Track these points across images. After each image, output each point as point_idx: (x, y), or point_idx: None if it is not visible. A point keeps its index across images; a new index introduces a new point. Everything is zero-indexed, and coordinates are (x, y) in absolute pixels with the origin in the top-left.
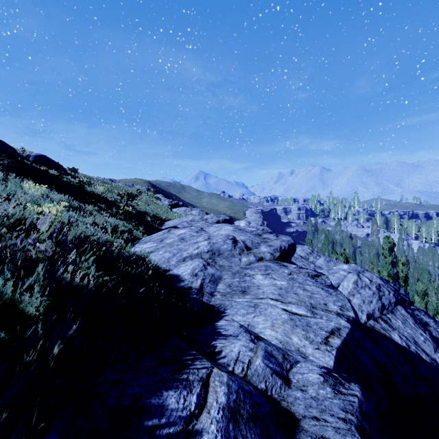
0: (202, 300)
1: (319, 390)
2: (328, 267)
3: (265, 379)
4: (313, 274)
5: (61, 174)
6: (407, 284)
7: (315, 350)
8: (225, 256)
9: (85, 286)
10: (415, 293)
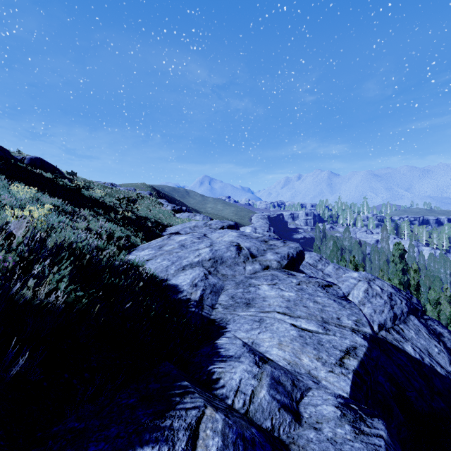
0: (202, 313)
1: (337, 429)
2: (338, 274)
3: (271, 416)
4: (323, 284)
5: (56, 177)
6: (418, 292)
7: (328, 374)
8: (228, 265)
9: (54, 303)
10: (426, 301)
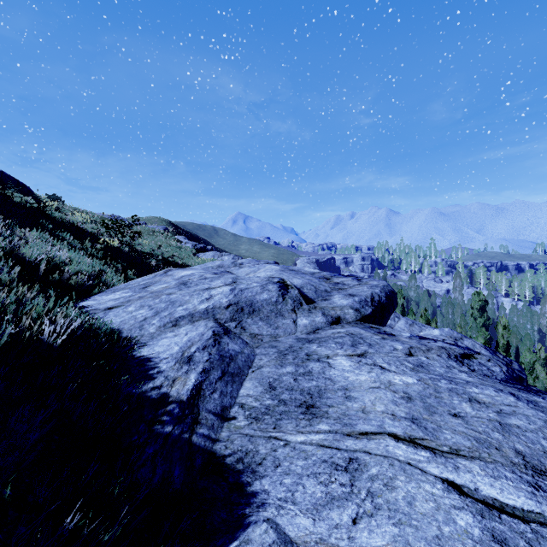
0: (191, 438)
1: None
2: (412, 332)
3: None
4: (457, 353)
5: (4, 188)
6: (509, 354)
7: None
8: (263, 316)
9: None
10: None
